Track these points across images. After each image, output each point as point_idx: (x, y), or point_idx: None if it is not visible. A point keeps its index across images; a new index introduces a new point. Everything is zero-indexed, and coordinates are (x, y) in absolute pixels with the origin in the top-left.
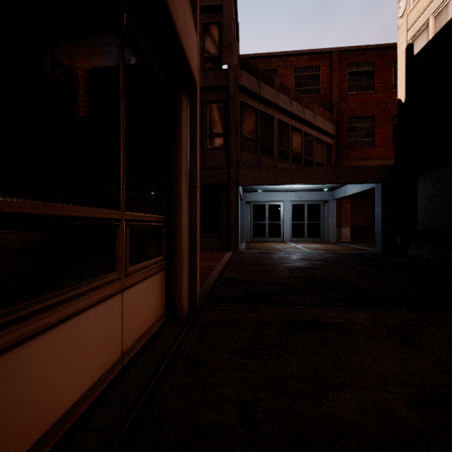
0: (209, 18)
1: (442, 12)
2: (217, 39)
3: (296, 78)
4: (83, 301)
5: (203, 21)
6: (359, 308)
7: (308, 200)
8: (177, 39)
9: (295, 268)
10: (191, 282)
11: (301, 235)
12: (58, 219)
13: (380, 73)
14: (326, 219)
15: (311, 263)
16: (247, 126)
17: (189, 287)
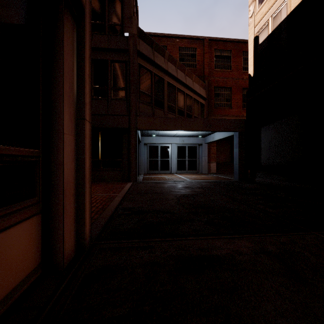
0: None
1: (277, 15)
2: (119, 11)
3: (180, 54)
4: None
5: None
6: (239, 234)
7: (189, 143)
8: None
9: (181, 196)
10: (78, 222)
11: (184, 168)
12: None
13: (234, 58)
14: (200, 157)
15: (193, 190)
16: (144, 84)
17: (76, 227)
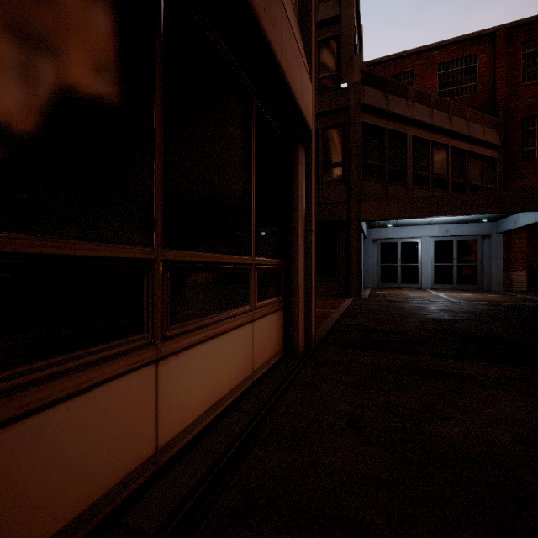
0: (325, 33)
1: None
2: (334, 55)
3: (441, 76)
4: (231, 323)
5: (319, 39)
6: (500, 364)
7: (459, 235)
8: (295, 105)
9: (429, 320)
10: (306, 322)
11: (448, 281)
12: (220, 265)
13: None
14: (486, 260)
15: (453, 314)
16: (371, 151)
17: (305, 327)
